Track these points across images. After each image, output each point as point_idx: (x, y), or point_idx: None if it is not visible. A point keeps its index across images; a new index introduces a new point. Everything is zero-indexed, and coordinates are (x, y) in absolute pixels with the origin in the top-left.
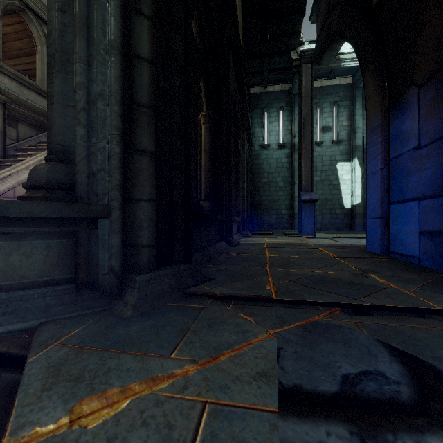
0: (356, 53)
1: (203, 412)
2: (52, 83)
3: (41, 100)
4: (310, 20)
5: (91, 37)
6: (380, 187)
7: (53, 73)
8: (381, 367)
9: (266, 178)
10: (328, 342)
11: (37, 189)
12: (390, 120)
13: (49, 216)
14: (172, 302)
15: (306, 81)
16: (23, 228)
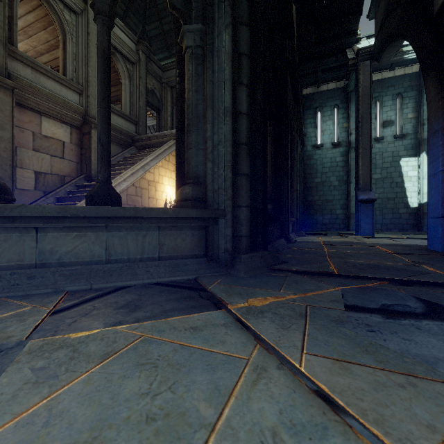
0: (417, 56)
1: (307, 307)
2: (191, 136)
3: (125, 123)
4: (368, 17)
5: (214, 106)
6: (441, 188)
7: (191, 130)
8: (408, 303)
9: (319, 178)
10: (375, 294)
11: (186, 201)
12: None
13: (196, 217)
14: (264, 272)
15: (363, 79)
16: (184, 223)
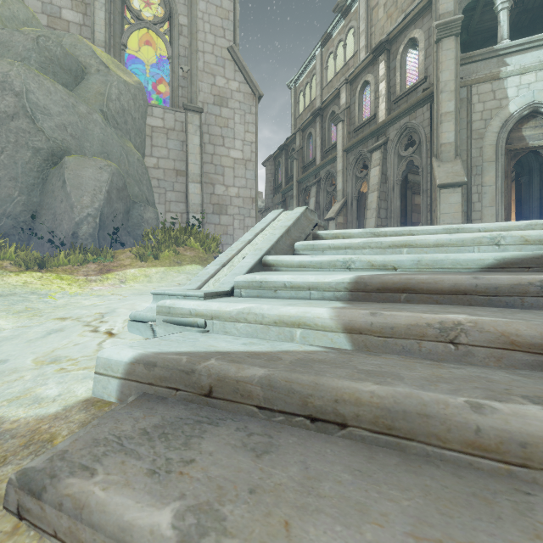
0: None
1: None
2: (523, 206)
3: None
4: None
5: (532, 197)
6: None
7: (524, 205)
8: None
9: None
10: None
11: None
12: None
13: None
14: None
15: None
16: None
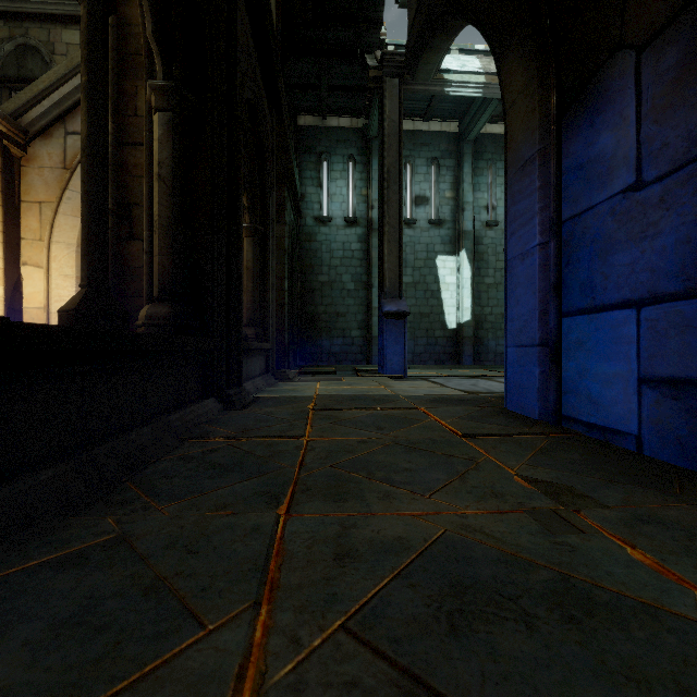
0: (484, 28)
1: None
2: None
3: None
4: (398, 1)
5: None
6: (539, 283)
7: None
8: None
9: (326, 274)
10: None
11: None
12: (560, 140)
13: None
14: None
15: (391, 107)
16: None
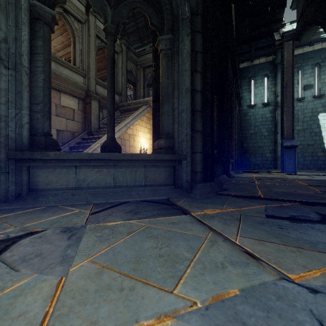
0: None
1: (241, 215)
2: (164, 107)
3: None
4: (291, 8)
5: (179, 87)
6: None
7: (164, 103)
8: (309, 215)
9: (253, 130)
10: (288, 210)
11: (161, 149)
12: None
13: (168, 159)
14: (213, 196)
15: (287, 54)
16: (160, 163)
